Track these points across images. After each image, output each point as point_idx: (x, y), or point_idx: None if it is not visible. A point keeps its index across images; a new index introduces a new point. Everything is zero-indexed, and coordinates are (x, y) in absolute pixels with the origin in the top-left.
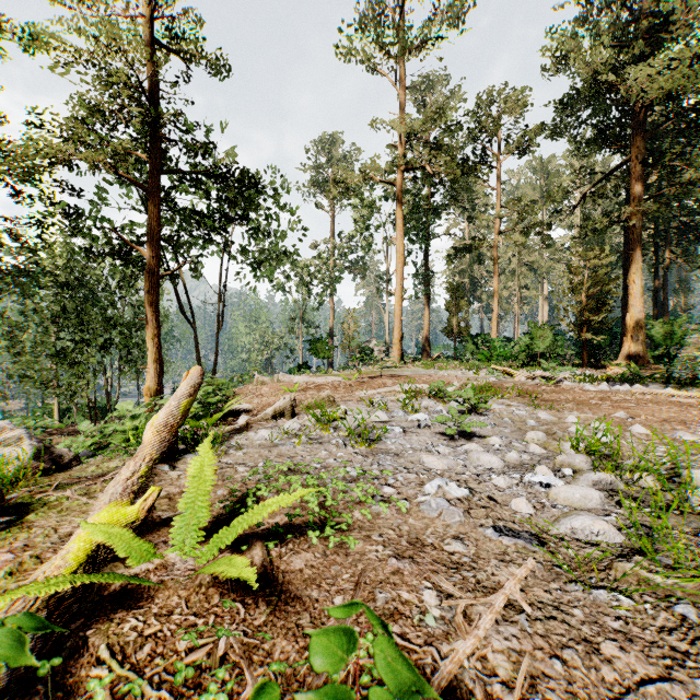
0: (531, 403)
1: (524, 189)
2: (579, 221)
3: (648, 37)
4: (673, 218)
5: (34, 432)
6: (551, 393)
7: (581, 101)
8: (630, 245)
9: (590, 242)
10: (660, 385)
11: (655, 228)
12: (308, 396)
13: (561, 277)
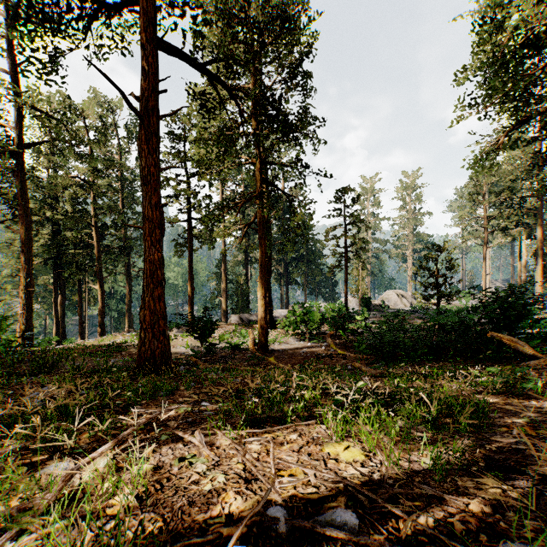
0: None
1: None
2: None
3: None
4: None
5: None
6: None
7: None
8: None
9: None
10: None
11: None
12: None
13: None
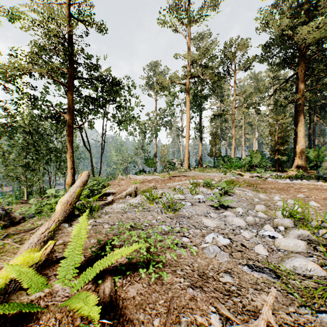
0: (254, 189)
1: (246, 87)
2: (272, 102)
3: (306, 14)
4: (318, 100)
5: (2, 205)
6: (263, 184)
7: (274, 44)
8: (298, 113)
9: (277, 112)
10: (314, 180)
11: (309, 105)
12: (144, 186)
13: (265, 128)
